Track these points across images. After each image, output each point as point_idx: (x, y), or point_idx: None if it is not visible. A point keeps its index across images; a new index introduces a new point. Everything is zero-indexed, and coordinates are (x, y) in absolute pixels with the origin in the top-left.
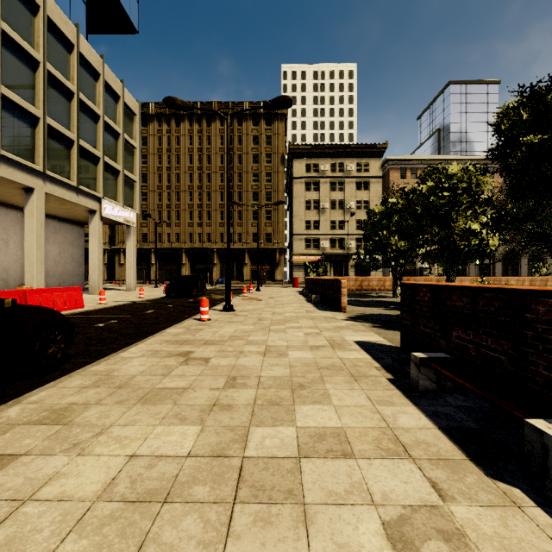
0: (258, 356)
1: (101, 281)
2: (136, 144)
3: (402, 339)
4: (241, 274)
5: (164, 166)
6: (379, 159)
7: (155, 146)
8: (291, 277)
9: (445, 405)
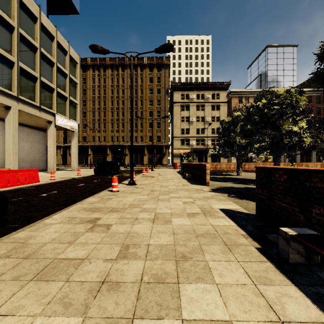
0: (148, 223)
1: (55, 165)
2: (78, 81)
3: (257, 209)
4: (142, 161)
5: (96, 96)
6: (225, 91)
7: (91, 84)
8: (172, 162)
9: (323, 285)
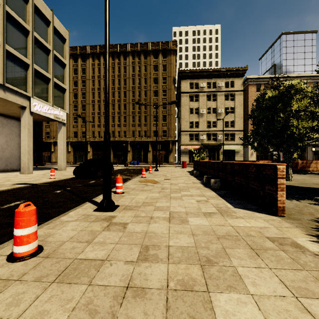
0: None
1: (31, 163)
2: (66, 61)
3: None
4: (146, 158)
5: (96, 87)
6: (241, 78)
7: (90, 74)
8: (180, 160)
9: None
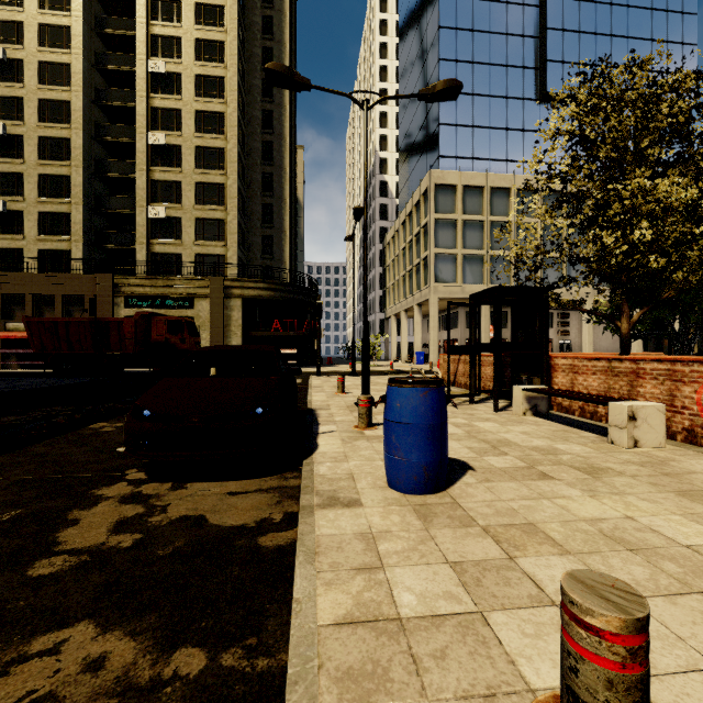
0: None
1: None
2: None
3: None
4: None
5: None
6: None
7: None
8: None
9: None
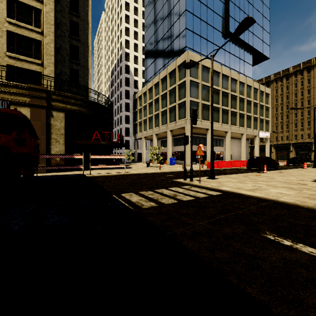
0: None
1: None
2: (269, 106)
3: None
4: None
5: (278, 103)
6: None
7: (273, 94)
8: None
9: None
